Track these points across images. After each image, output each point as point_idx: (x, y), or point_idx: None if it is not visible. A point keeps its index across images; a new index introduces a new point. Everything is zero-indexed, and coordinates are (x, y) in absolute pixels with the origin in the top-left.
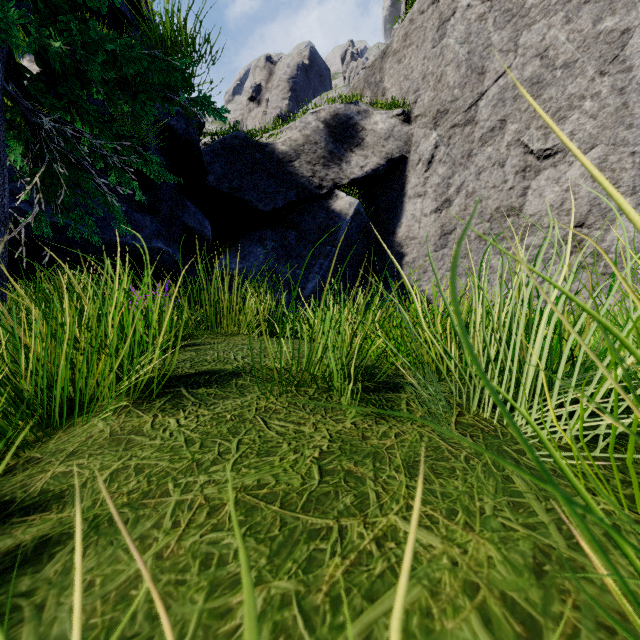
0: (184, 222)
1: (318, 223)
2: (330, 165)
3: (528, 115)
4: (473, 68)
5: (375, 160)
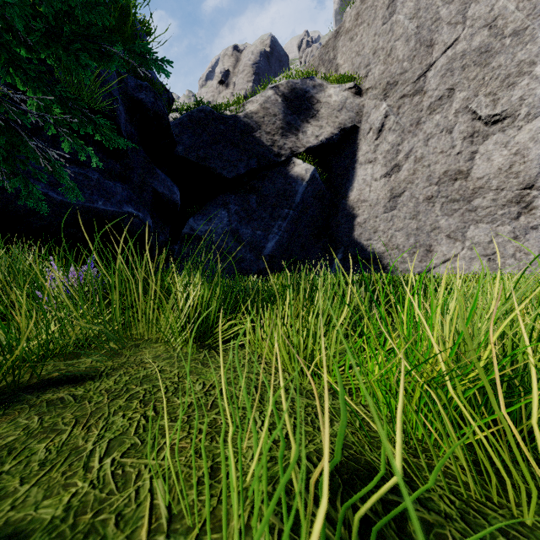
0: (154, 188)
1: (277, 188)
2: (288, 135)
3: (476, 83)
4: (422, 41)
5: (329, 130)
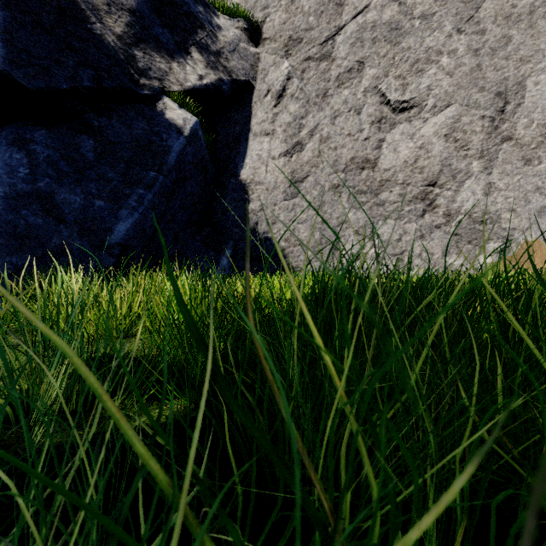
0: None
1: (135, 135)
2: (154, 56)
3: (387, 61)
4: None
5: (217, 73)
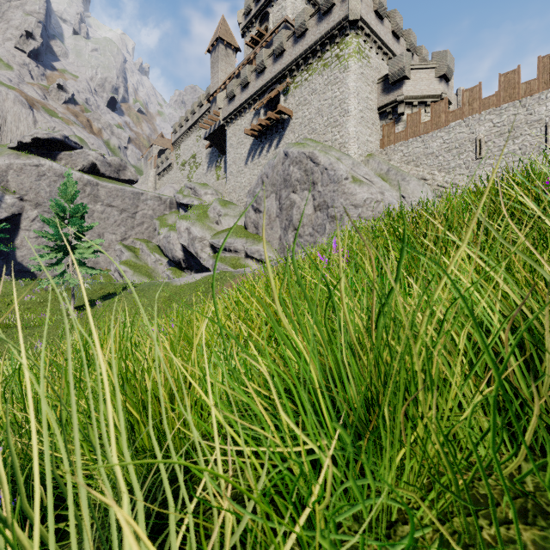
0: None
1: None
2: None
3: None
4: (52, 196)
5: (7, 214)
